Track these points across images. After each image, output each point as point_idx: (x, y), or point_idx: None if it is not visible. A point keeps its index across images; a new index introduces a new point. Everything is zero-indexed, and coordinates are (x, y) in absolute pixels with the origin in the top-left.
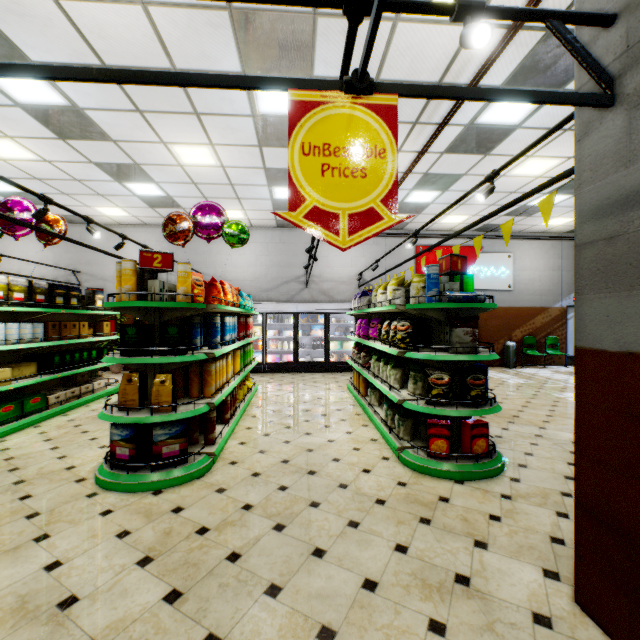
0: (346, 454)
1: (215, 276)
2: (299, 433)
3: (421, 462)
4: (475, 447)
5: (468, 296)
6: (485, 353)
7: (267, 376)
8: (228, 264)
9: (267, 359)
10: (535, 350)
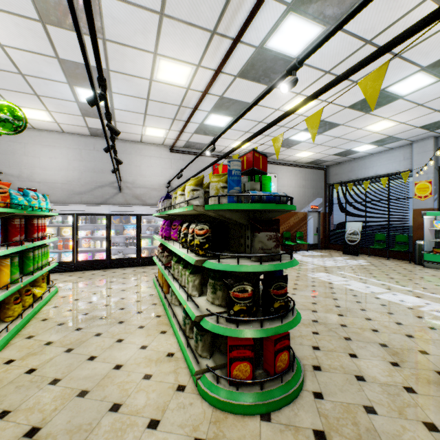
0: (132, 391)
1: (20, 177)
2: (80, 359)
3: (222, 395)
4: (278, 363)
5: (271, 197)
6: (286, 258)
7: (76, 275)
8: (36, 166)
9: (78, 258)
10: (290, 241)
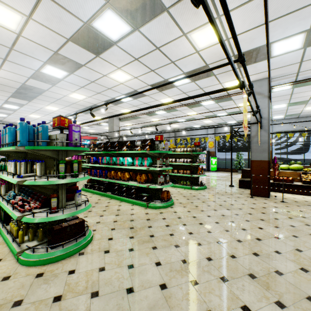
0: None
1: None
2: None
3: None
4: None
5: None
6: None
7: None
8: None
9: None
10: None
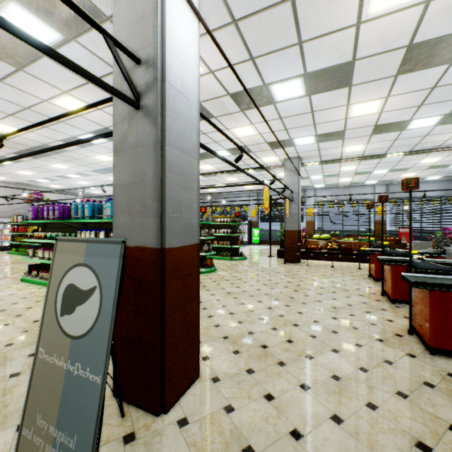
0: None
1: None
2: None
3: None
4: None
5: None
6: None
7: None
8: None
9: None
10: None
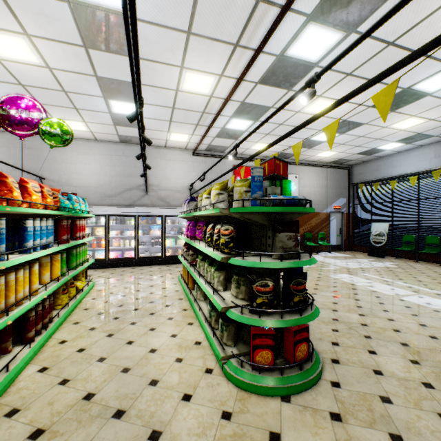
0: (167, 370)
1: (60, 182)
2: (120, 343)
3: (246, 378)
4: (298, 353)
5: (291, 200)
6: (305, 257)
7: (108, 271)
8: (73, 171)
9: (110, 255)
10: (312, 242)
